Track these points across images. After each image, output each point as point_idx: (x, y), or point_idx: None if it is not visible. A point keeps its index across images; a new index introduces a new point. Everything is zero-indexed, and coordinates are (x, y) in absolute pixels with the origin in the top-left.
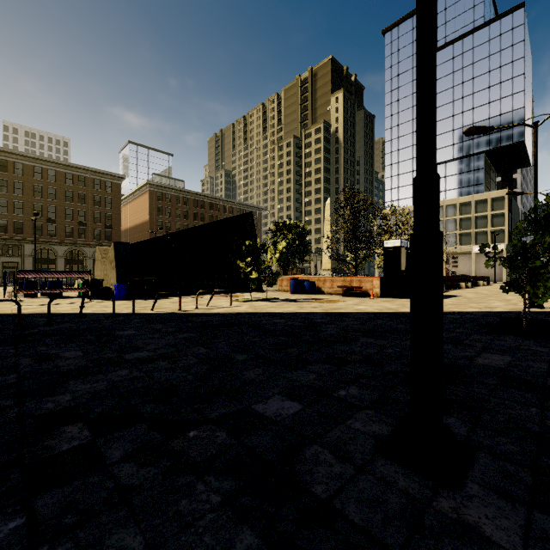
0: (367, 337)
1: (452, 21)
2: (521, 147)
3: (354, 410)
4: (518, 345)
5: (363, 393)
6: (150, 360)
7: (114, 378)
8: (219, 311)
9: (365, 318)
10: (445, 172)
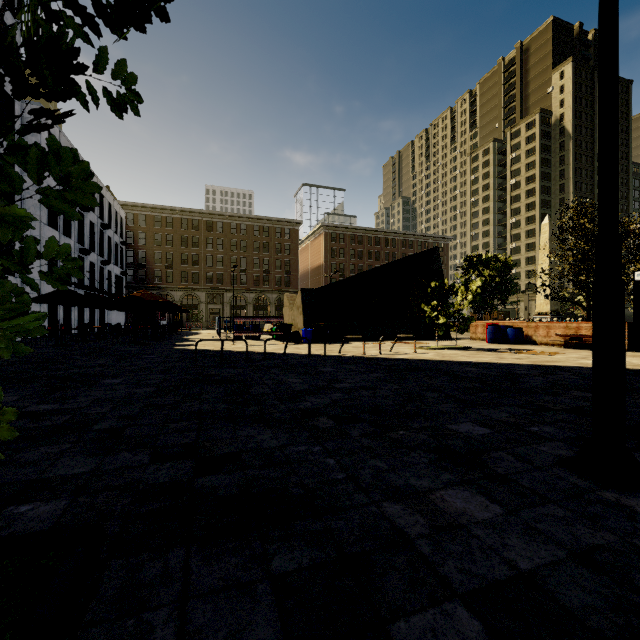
0: (583, 391)
1: None
2: None
3: (543, 440)
4: None
5: (557, 431)
6: (354, 389)
7: (333, 397)
8: (403, 357)
9: (590, 373)
10: None
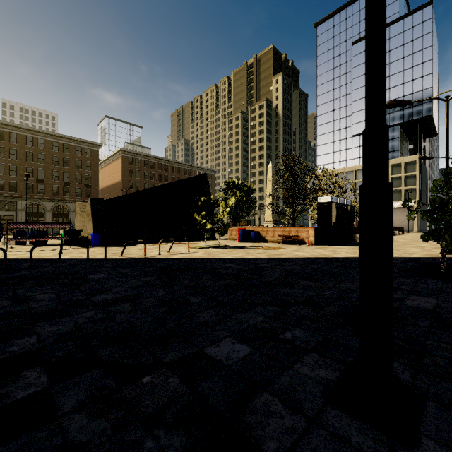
0: (306, 280)
1: None
2: (429, 120)
3: (300, 353)
4: (440, 288)
5: (307, 335)
6: (114, 302)
7: (79, 320)
8: (178, 257)
9: (303, 263)
10: None
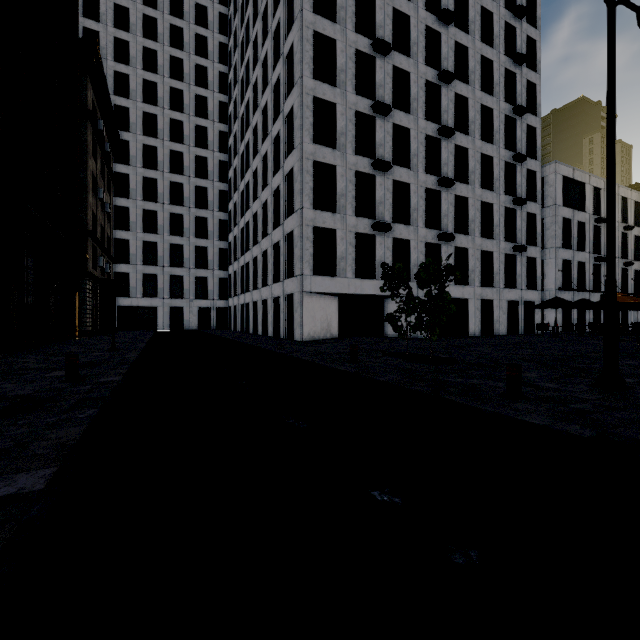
0: None
1: None
2: None
3: None
4: None
5: None
6: None
7: None
8: None
9: None
10: None
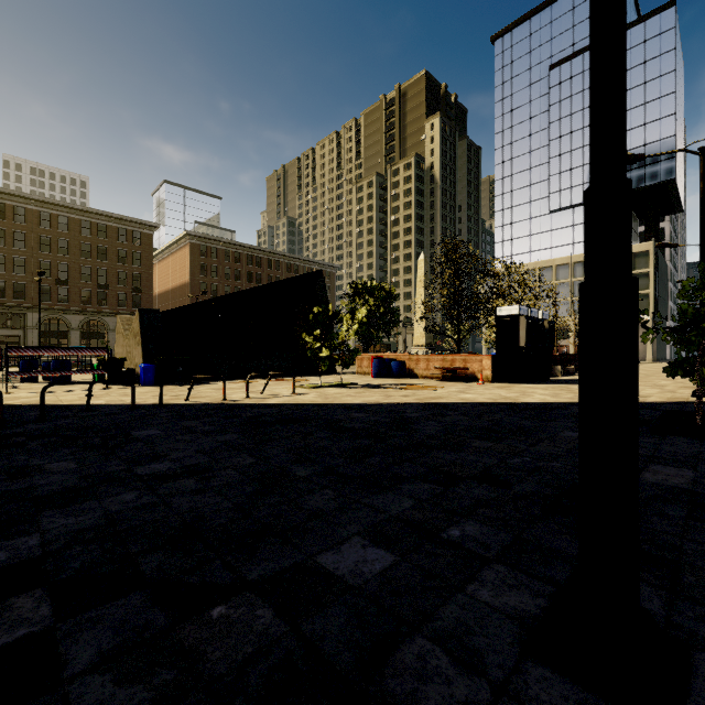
0: (481, 439)
1: (581, 24)
2: (671, 187)
3: (476, 564)
4: (697, 453)
5: (486, 532)
6: (172, 476)
7: (113, 506)
8: (277, 401)
9: (475, 411)
10: (572, 219)
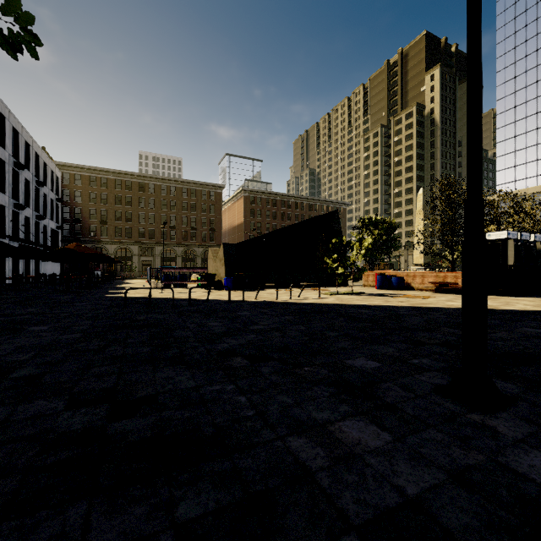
0: (451, 328)
1: None
2: None
3: (423, 371)
4: None
5: (433, 363)
6: (267, 331)
7: (248, 338)
8: (309, 301)
9: (455, 313)
10: None
